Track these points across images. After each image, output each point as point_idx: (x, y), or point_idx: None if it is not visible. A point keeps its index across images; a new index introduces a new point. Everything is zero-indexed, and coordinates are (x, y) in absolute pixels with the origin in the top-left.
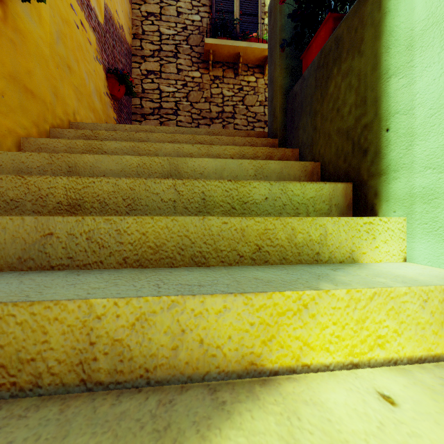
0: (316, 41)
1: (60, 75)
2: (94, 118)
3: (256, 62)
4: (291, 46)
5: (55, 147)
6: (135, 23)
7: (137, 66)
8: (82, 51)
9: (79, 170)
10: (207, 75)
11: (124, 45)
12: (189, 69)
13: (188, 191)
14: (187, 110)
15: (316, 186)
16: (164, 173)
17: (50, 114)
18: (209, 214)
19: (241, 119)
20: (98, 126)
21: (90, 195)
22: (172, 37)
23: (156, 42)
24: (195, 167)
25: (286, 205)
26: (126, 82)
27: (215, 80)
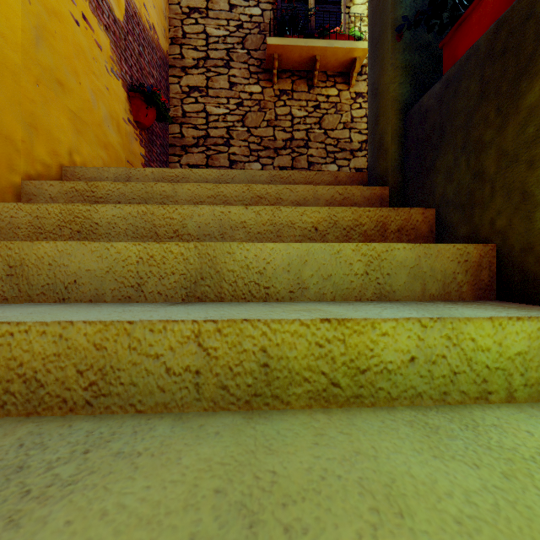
0: (482, 8)
1: (43, 95)
2: (106, 158)
3: (338, 68)
4: (413, 29)
5: (13, 217)
6: (173, 23)
7: (175, 82)
8: (85, 59)
9: (28, 272)
10: (270, 90)
11: (157, 53)
12: (245, 82)
13: (229, 348)
14: (243, 139)
15: (529, 327)
16: (188, 273)
17: (23, 158)
18: (279, 400)
19: (317, 149)
20: (105, 172)
21: (3, 365)
22: (222, 40)
23: (201, 48)
24: (250, 260)
25: (458, 374)
26: (156, 103)
27: (281, 96)
